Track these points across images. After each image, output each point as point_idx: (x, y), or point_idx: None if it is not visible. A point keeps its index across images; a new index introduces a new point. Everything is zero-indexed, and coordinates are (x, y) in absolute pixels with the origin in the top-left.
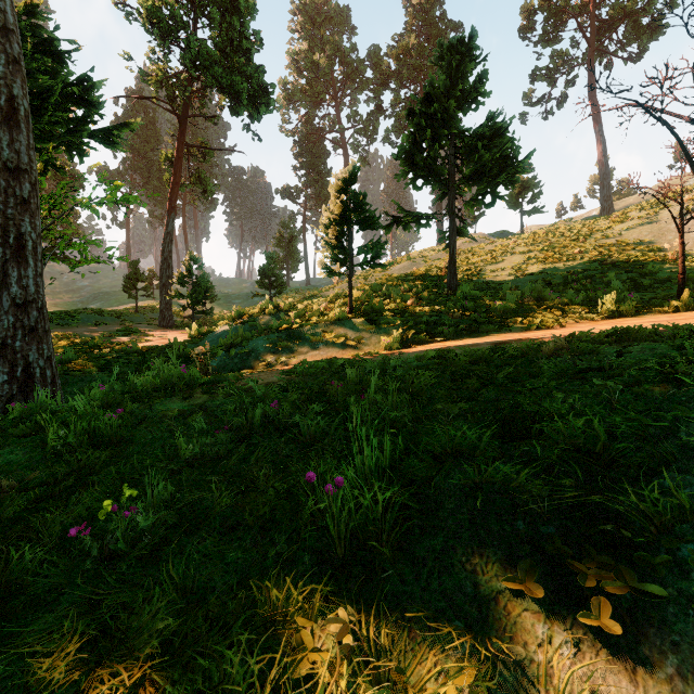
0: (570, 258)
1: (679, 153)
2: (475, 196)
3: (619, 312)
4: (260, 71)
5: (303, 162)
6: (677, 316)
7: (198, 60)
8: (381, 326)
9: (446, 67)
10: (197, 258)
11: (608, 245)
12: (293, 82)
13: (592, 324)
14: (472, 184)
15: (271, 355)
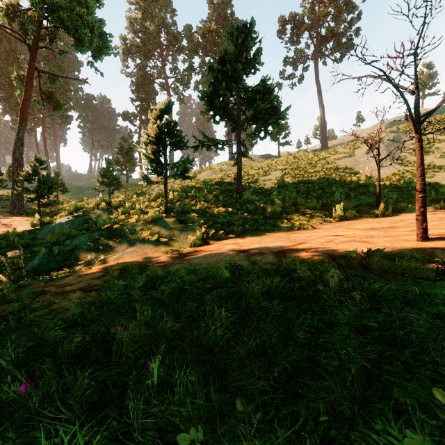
0: (309, 175)
1: (358, 117)
2: (254, 132)
3: (345, 217)
4: (101, 23)
5: (138, 96)
6: (380, 222)
7: (46, 3)
8: (188, 225)
9: (235, 41)
10: (43, 161)
11: (329, 168)
12: (131, 39)
13: (332, 226)
14: (252, 123)
15: (93, 251)
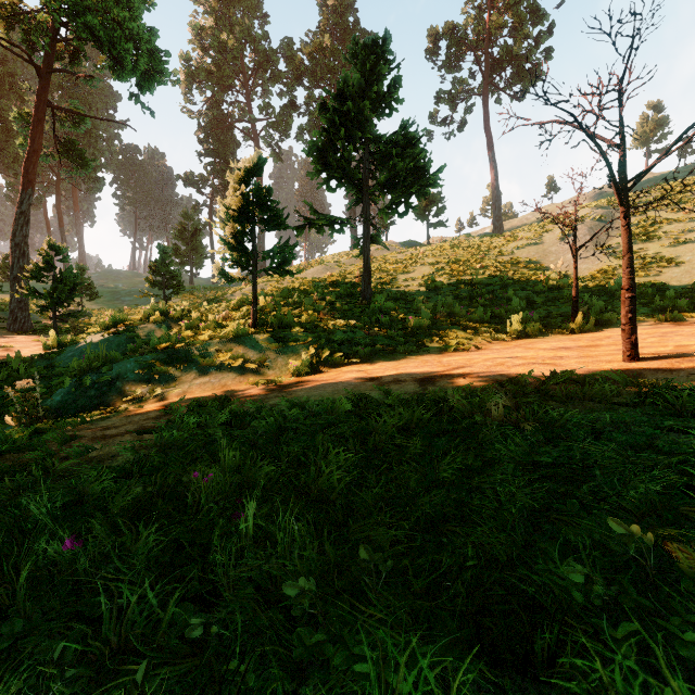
0: (474, 272)
1: (550, 185)
2: (389, 205)
3: (526, 333)
4: (152, 33)
5: (209, 148)
6: (577, 339)
7: (65, 1)
8: (289, 344)
9: (360, 66)
10: (61, 247)
11: (504, 262)
12: (197, 60)
13: (505, 346)
14: (386, 192)
15: (144, 383)
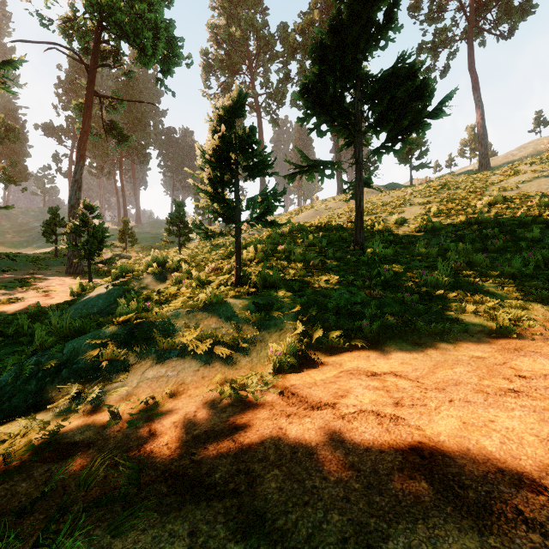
0: (477, 211)
1: (538, 120)
2: (385, 143)
3: None
4: (170, 25)
5: None
6: None
7: (102, 6)
8: (272, 313)
9: None
10: (93, 207)
11: (510, 198)
12: (213, 53)
13: None
14: (380, 131)
15: (91, 372)
